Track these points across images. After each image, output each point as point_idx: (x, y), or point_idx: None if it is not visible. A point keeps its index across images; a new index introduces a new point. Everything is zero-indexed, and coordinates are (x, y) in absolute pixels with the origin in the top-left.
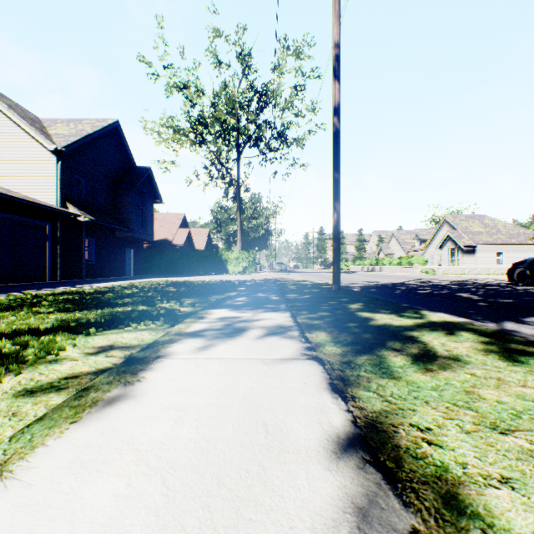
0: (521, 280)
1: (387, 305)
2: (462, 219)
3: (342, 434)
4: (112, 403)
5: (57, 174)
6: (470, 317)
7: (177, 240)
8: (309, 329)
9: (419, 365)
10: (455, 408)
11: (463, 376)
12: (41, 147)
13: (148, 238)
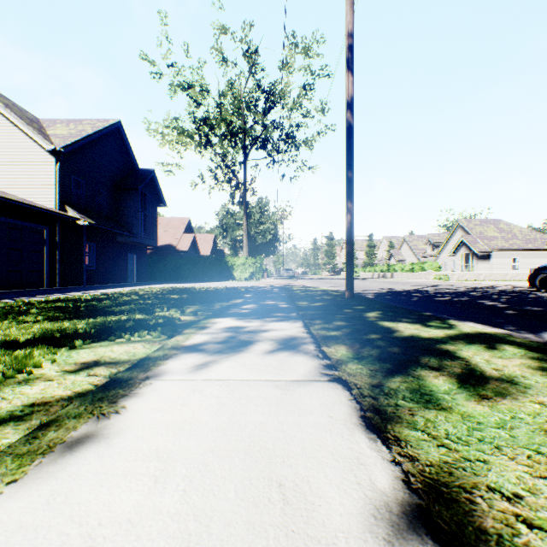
0: (544, 287)
1: (408, 314)
2: (477, 224)
3: (394, 505)
4: (74, 448)
5: (55, 176)
6: (502, 327)
7: (181, 246)
8: (327, 342)
9: (468, 389)
10: (541, 458)
11: (531, 407)
12: (39, 147)
13: (151, 243)
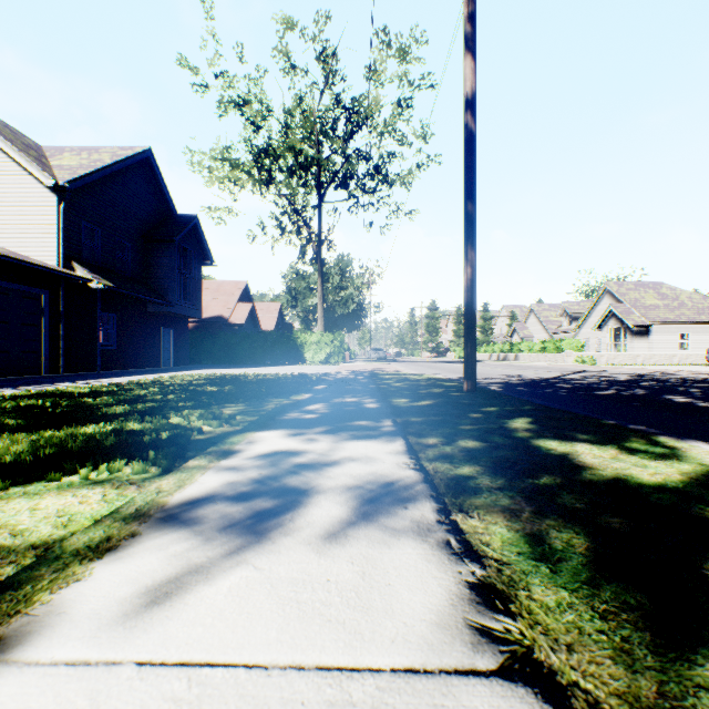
0: None
1: (579, 423)
2: (630, 288)
3: None
4: None
5: (58, 221)
6: None
7: (235, 318)
8: (459, 498)
9: None
10: None
11: None
12: (35, 182)
13: (193, 314)
